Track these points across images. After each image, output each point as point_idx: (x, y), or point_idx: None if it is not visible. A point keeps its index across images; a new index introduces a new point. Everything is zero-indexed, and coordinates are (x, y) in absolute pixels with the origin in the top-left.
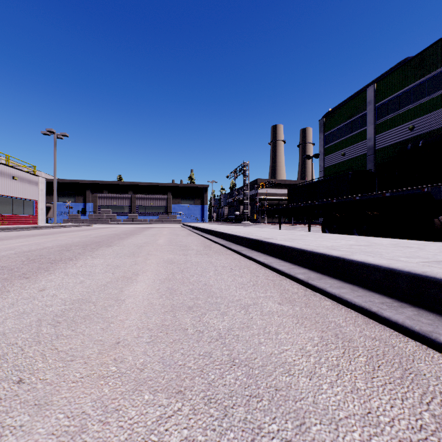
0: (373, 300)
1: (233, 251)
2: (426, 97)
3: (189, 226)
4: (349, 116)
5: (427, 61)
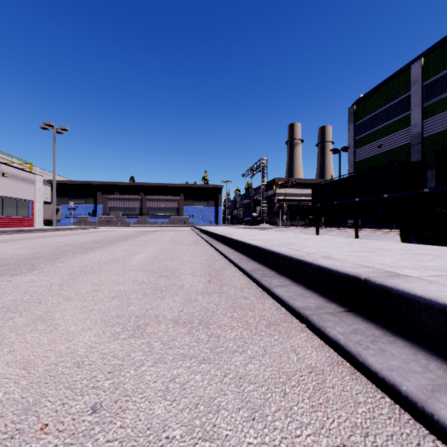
0: None
1: (279, 304)
2: None
3: (199, 229)
4: (387, 100)
5: None
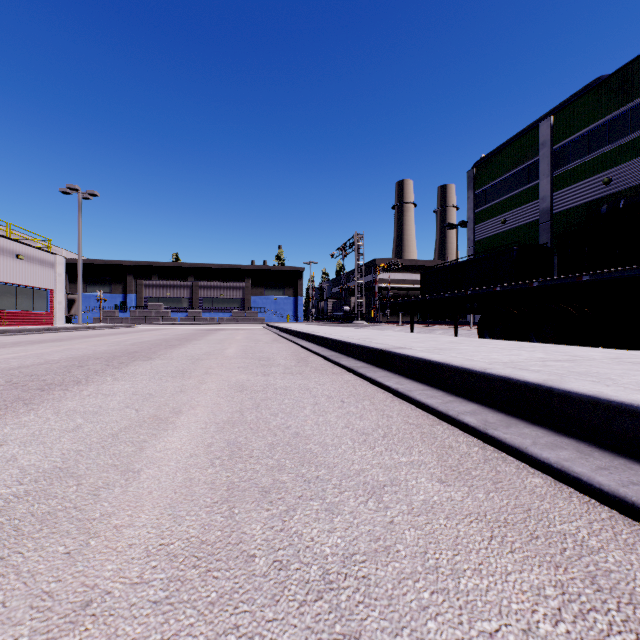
0: (637, 481)
1: (343, 368)
2: (629, 134)
3: (276, 327)
4: (513, 165)
5: (632, 80)
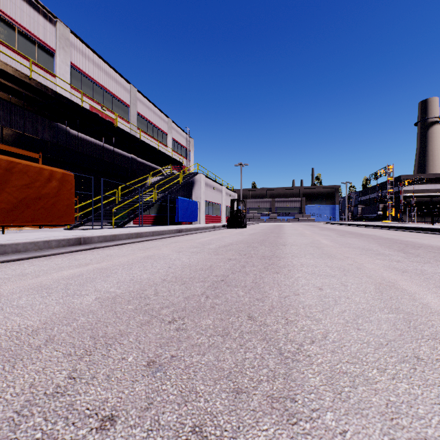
0: None
1: (408, 232)
2: None
3: (343, 224)
4: None
5: None
